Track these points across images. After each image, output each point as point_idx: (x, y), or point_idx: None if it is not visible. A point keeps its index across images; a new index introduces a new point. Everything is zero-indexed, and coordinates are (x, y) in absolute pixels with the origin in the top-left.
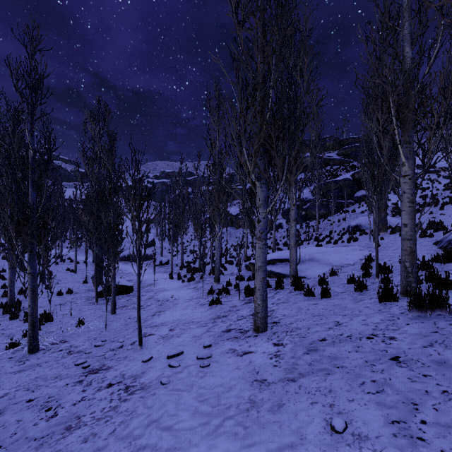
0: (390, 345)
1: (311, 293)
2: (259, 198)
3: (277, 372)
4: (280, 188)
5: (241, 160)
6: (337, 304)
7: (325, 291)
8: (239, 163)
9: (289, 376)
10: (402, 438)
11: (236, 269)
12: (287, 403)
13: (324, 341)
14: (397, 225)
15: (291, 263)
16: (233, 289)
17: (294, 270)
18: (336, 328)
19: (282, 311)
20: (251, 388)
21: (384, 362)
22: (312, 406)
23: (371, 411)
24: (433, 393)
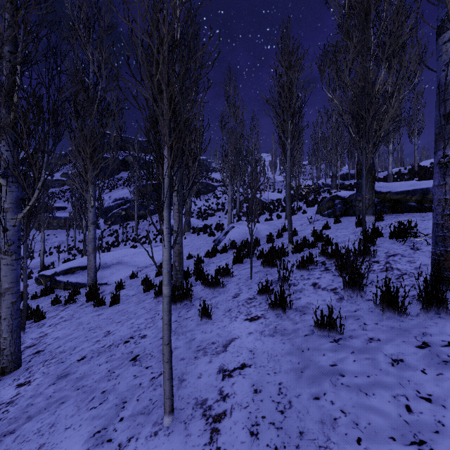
0: (139, 345)
1: (102, 302)
2: (4, 201)
3: None
4: (38, 191)
5: None
6: (121, 310)
7: (115, 297)
8: None
9: (9, 429)
10: None
11: (21, 285)
12: None
13: (82, 360)
14: (197, 226)
15: (89, 270)
16: None
17: (93, 278)
18: (103, 340)
19: (58, 332)
20: None
21: (124, 366)
22: None
23: (81, 431)
24: (145, 383)
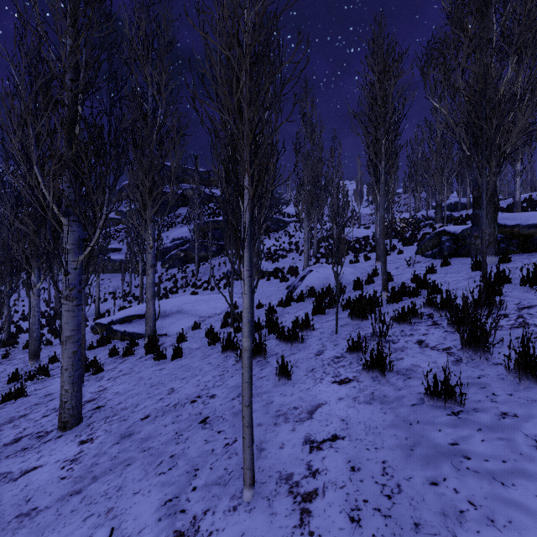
0: (207, 405)
1: (163, 355)
2: (66, 241)
3: (61, 488)
4: (99, 230)
5: (32, 183)
6: (184, 365)
7: (177, 351)
8: (28, 187)
9: (75, 488)
10: (165, 520)
11: None
12: (50, 535)
13: (146, 419)
14: (267, 270)
15: (147, 319)
16: (60, 367)
17: (152, 327)
18: (167, 398)
19: (117, 387)
20: (0, 534)
21: (193, 428)
22: (84, 523)
23: (151, 498)
24: (218, 450)
